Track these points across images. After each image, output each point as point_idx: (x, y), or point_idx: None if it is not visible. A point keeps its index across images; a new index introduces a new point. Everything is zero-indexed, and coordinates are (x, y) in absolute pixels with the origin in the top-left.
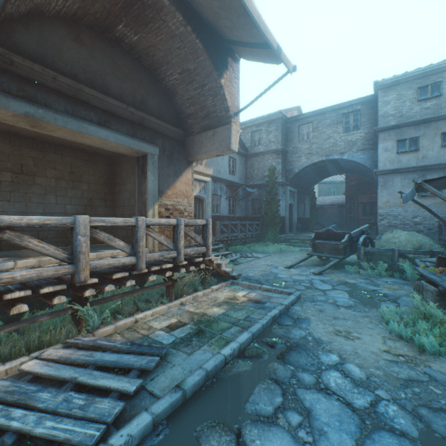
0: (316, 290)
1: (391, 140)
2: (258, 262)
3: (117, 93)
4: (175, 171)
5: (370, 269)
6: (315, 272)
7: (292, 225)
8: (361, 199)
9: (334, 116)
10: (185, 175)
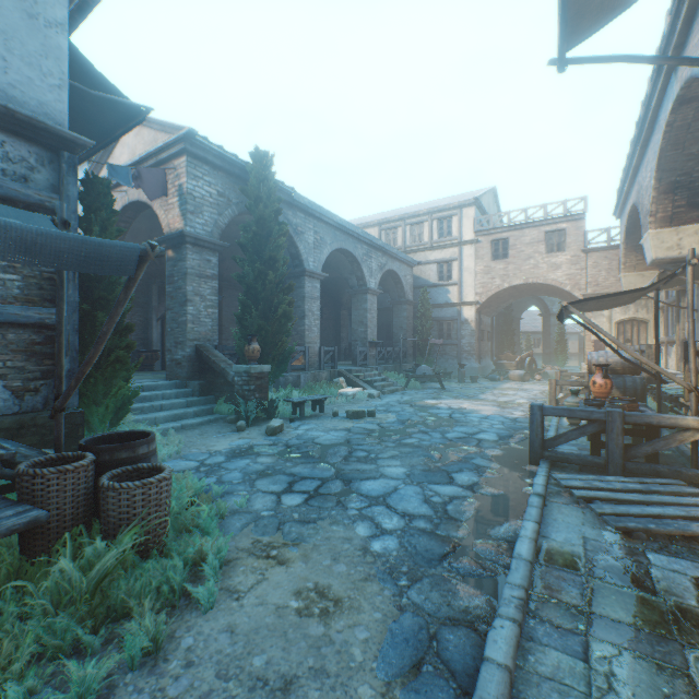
0: None
1: None
2: None
3: None
4: None
5: None
6: None
7: None
8: None
9: None
10: None
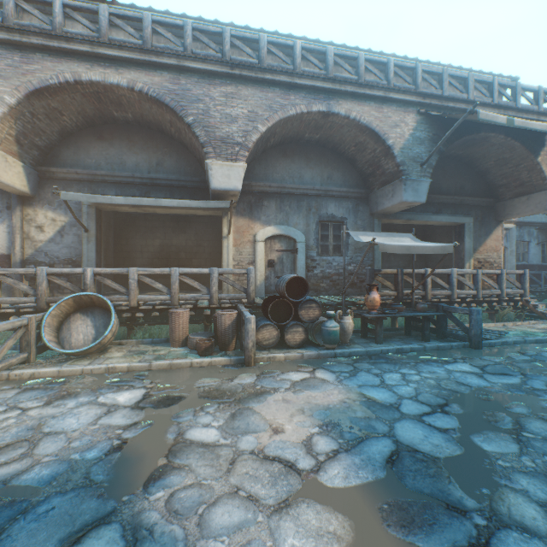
0: None
1: None
2: None
3: (445, 189)
4: (485, 231)
5: None
6: None
7: None
8: None
9: None
10: (493, 233)
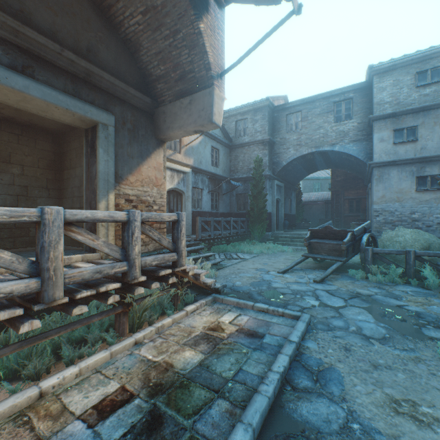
0: (326, 309)
1: (387, 129)
2: (246, 265)
3: (46, 29)
4: (140, 150)
5: (380, 274)
6: (316, 279)
7: (279, 222)
8: (347, 195)
9: (325, 104)
10: (154, 157)
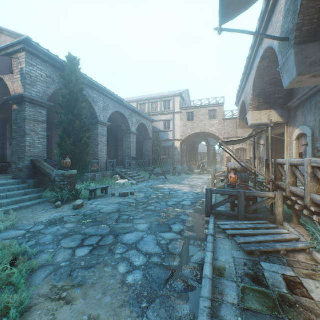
0: None
1: None
2: None
3: None
4: None
5: None
6: None
7: None
8: None
9: None
10: None
